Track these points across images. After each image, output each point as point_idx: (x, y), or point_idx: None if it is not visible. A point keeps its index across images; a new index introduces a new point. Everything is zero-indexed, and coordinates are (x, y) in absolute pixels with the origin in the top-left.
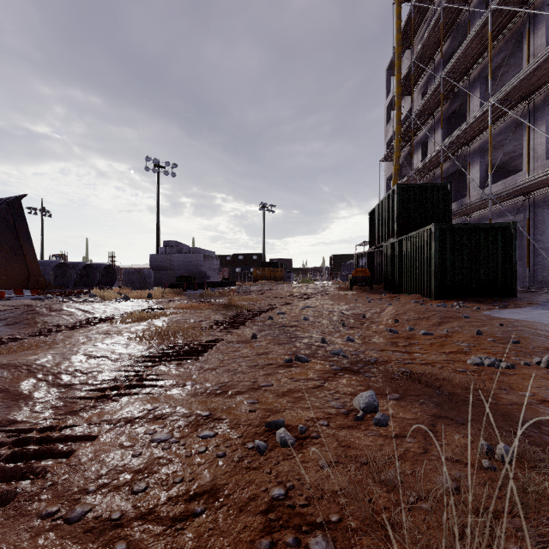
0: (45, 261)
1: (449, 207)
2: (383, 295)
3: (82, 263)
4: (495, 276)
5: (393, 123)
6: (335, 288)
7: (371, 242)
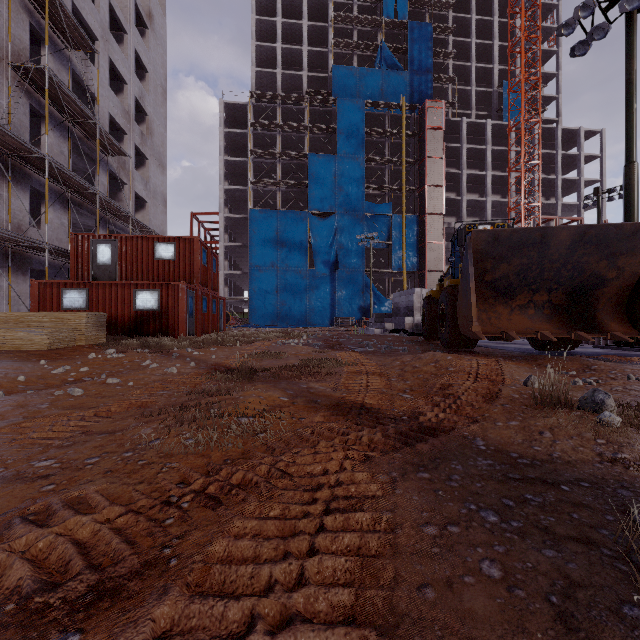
0: None
1: None
2: None
3: None
4: None
5: None
6: None
7: None
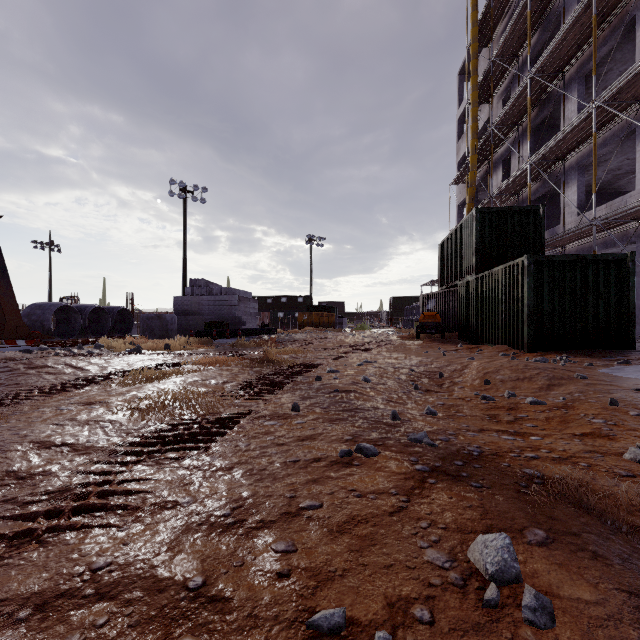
0: (45, 303)
1: (541, 236)
2: (460, 346)
3: (91, 306)
4: (607, 322)
5: (467, 136)
6: (398, 337)
7: (442, 280)
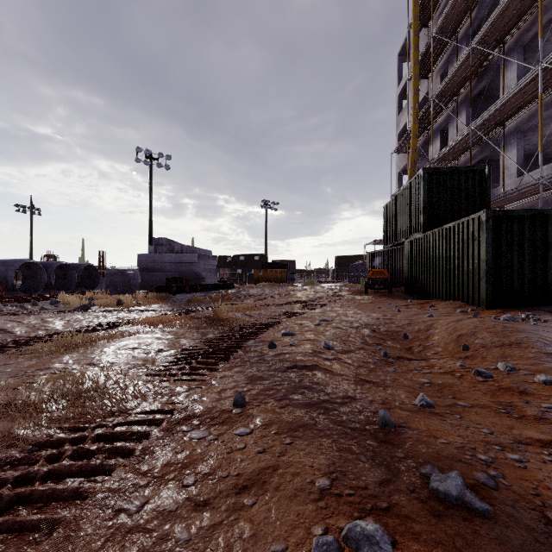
0: (9, 260)
1: (487, 195)
2: (409, 301)
3: (56, 263)
4: None
5: (408, 109)
6: (347, 292)
7: (387, 239)
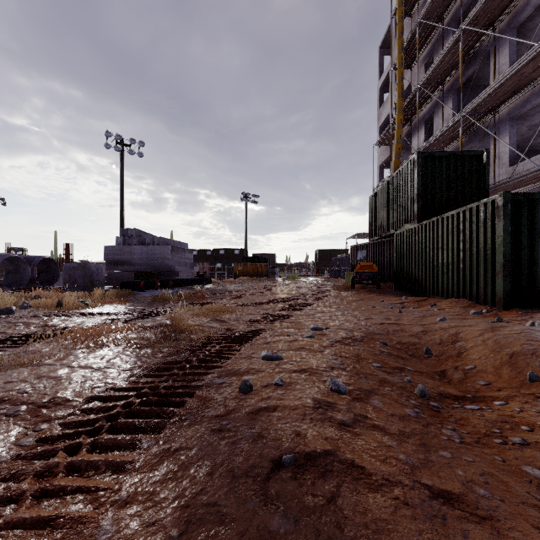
0: None
1: (485, 182)
2: (404, 298)
3: (4, 256)
4: None
5: (391, 99)
6: (332, 287)
7: (373, 231)
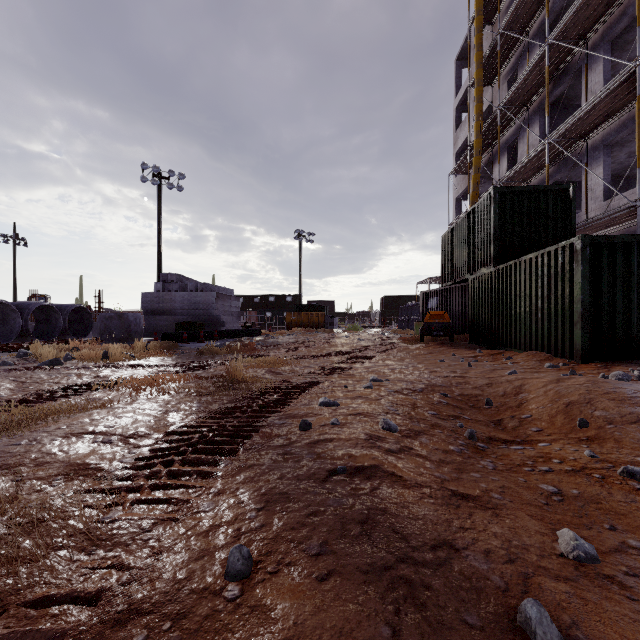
0: None
1: (571, 220)
2: (478, 351)
3: (35, 304)
4: None
5: (469, 121)
6: (399, 339)
7: (446, 275)
